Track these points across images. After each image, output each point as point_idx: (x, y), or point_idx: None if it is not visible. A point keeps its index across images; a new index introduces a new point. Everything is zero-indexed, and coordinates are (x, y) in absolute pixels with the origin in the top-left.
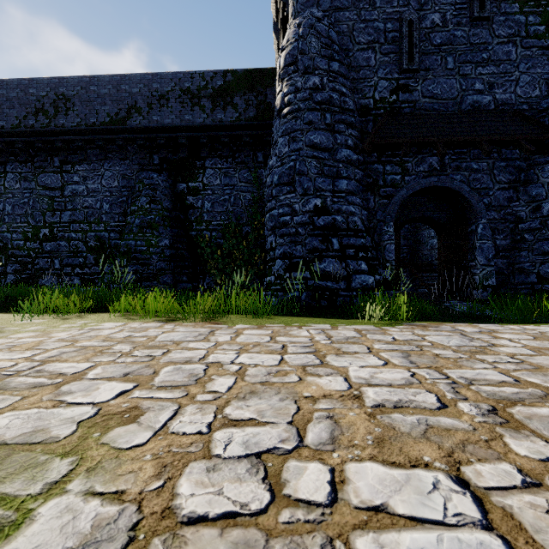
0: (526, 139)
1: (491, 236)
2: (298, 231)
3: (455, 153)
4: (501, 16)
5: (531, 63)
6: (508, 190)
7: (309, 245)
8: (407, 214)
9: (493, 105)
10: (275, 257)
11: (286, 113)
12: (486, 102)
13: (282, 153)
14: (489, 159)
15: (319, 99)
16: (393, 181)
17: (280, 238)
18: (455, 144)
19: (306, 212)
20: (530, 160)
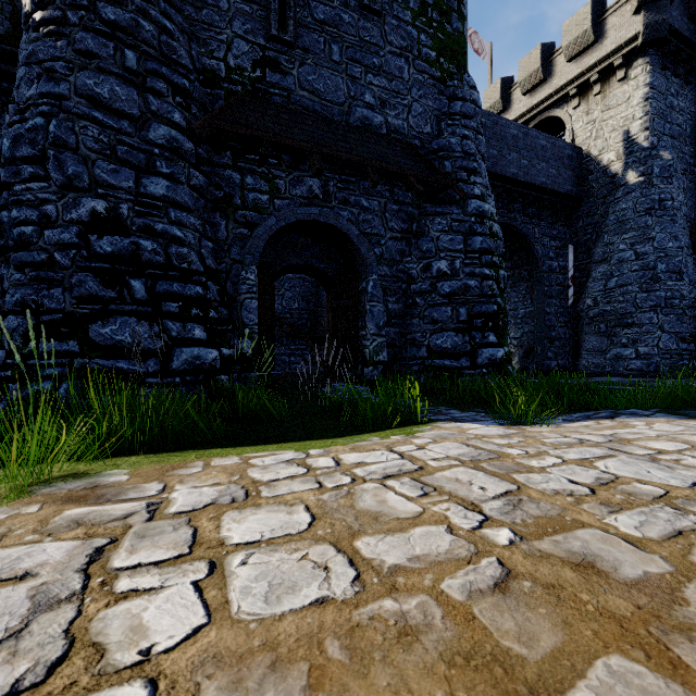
0: (415, 176)
1: (384, 297)
2: (54, 258)
3: (341, 181)
4: (394, 19)
5: (423, 91)
6: (401, 242)
7: (79, 289)
8: (285, 259)
9: (385, 130)
10: (7, 311)
11: (39, 22)
12: (378, 123)
13: (25, 97)
14: (381, 198)
15: (111, 16)
16: (257, 202)
17: (16, 272)
18: (338, 163)
19: (73, 223)
20: (422, 209)
